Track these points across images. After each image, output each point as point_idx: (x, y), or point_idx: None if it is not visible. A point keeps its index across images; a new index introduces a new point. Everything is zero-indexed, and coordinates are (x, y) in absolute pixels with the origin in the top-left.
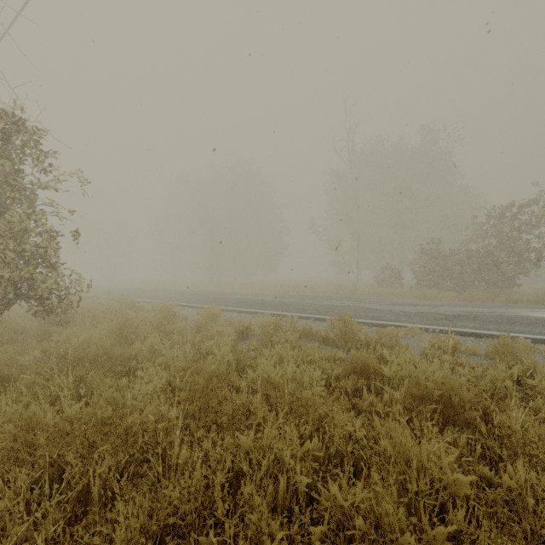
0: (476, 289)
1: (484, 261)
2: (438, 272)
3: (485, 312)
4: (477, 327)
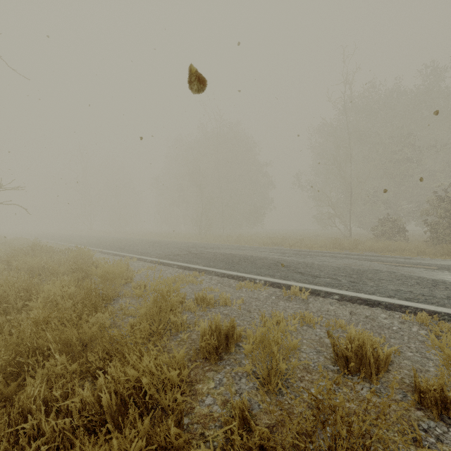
0: None
1: None
2: None
3: None
4: None
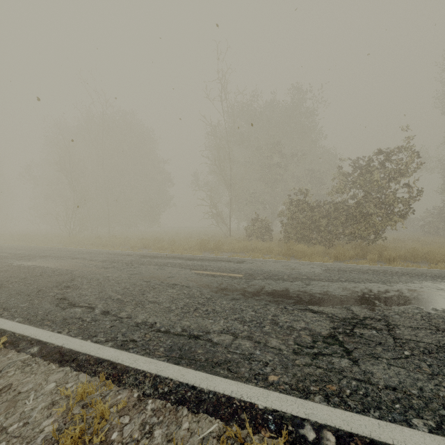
0: (340, 240)
1: (352, 213)
2: (306, 225)
3: (390, 298)
4: (436, 404)
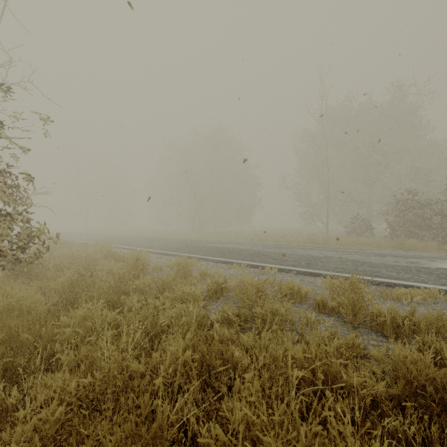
0: None
1: None
2: (415, 222)
3: None
4: None
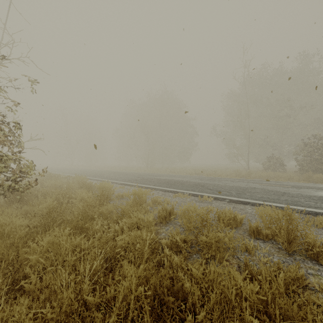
0: None
1: None
2: (320, 160)
3: None
4: None
